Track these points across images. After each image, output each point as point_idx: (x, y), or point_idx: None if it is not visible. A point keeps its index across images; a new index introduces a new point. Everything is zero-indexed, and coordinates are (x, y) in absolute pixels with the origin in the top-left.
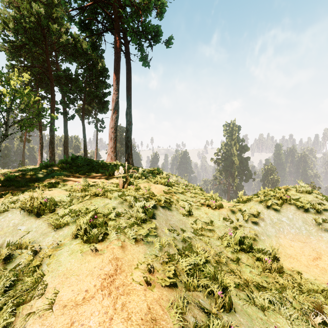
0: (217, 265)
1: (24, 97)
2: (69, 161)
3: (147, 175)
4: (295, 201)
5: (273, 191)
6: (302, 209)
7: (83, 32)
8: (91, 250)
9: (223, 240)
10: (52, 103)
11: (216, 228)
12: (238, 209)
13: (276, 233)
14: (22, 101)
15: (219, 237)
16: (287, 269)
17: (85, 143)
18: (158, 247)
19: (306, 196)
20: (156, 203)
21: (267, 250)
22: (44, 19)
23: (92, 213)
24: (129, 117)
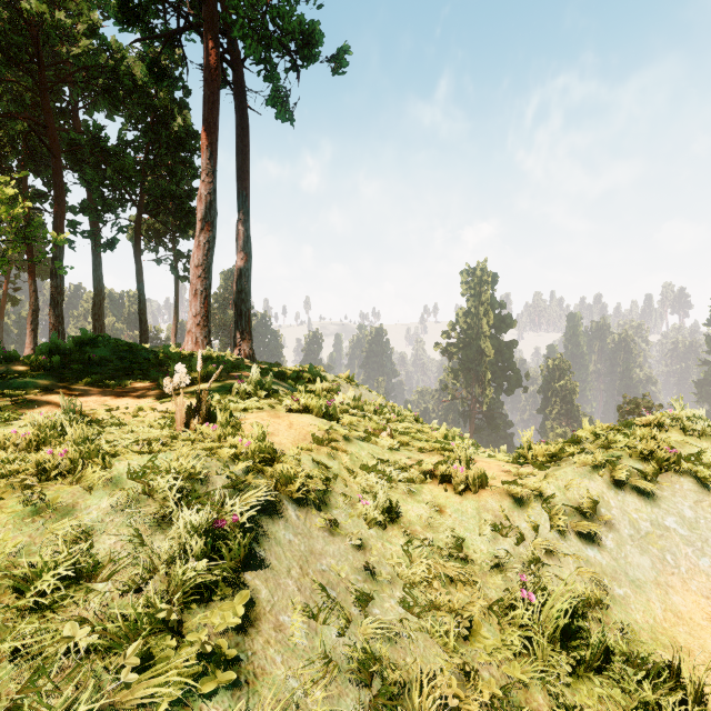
0: None
1: None
2: (68, 347)
3: (275, 386)
4: (693, 465)
5: (622, 434)
6: None
7: (127, 28)
8: None
9: (504, 621)
10: (56, 208)
11: (474, 568)
12: (535, 492)
13: (657, 574)
14: None
15: (488, 607)
16: None
17: (142, 306)
18: None
19: None
20: (277, 488)
21: (659, 662)
22: None
23: None
24: (245, 243)
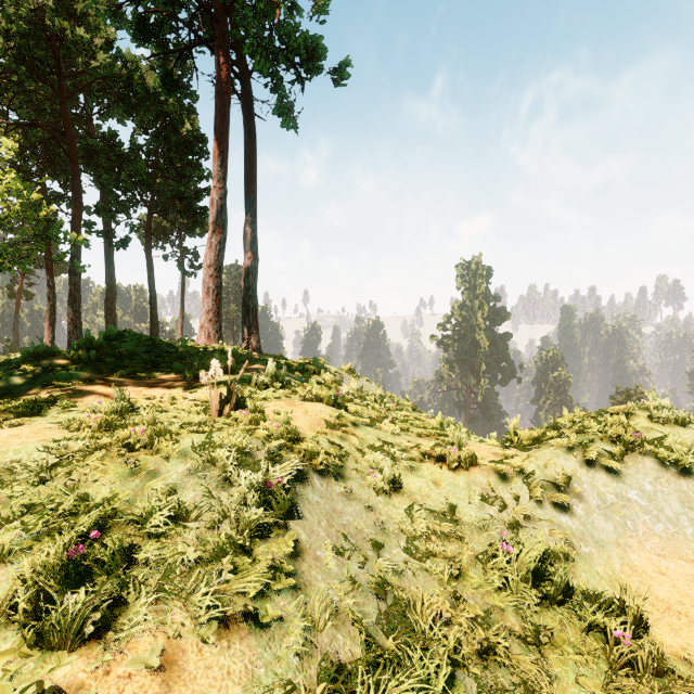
0: (483, 668)
1: (1, 192)
2: (100, 343)
3: (287, 378)
4: (655, 447)
5: (596, 421)
6: (673, 467)
7: (143, 44)
8: (42, 690)
9: (487, 566)
10: (74, 210)
11: (464, 528)
12: (517, 469)
13: (618, 536)
14: (2, 203)
15: (475, 557)
16: (672, 656)
17: (153, 301)
18: (298, 636)
19: (677, 432)
20: (304, 461)
21: (610, 597)
22: (53, 14)
23: (90, 519)
24: (252, 243)
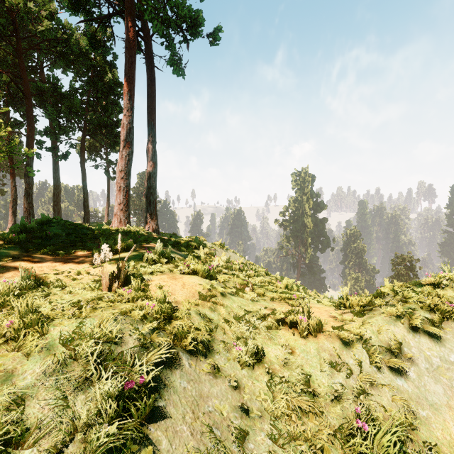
0: None
1: None
2: (32, 227)
3: (173, 254)
4: None
5: (414, 291)
6: None
7: (74, 13)
8: None
9: (346, 447)
10: (28, 132)
11: (319, 400)
12: (357, 336)
13: (448, 399)
14: None
15: (332, 434)
16: None
17: (85, 196)
18: None
19: None
20: (174, 342)
21: None
22: None
23: None
24: (153, 156)
